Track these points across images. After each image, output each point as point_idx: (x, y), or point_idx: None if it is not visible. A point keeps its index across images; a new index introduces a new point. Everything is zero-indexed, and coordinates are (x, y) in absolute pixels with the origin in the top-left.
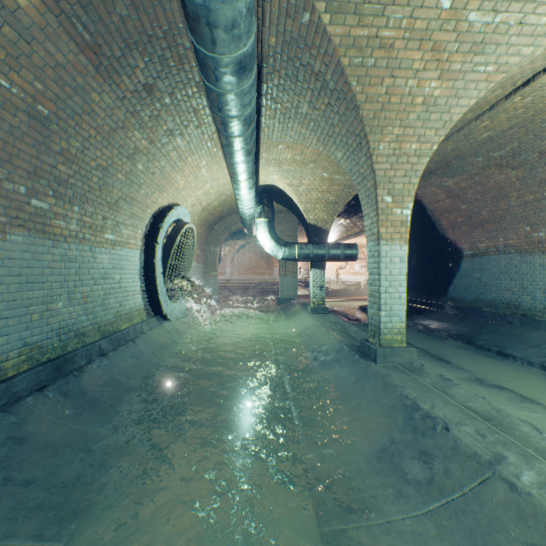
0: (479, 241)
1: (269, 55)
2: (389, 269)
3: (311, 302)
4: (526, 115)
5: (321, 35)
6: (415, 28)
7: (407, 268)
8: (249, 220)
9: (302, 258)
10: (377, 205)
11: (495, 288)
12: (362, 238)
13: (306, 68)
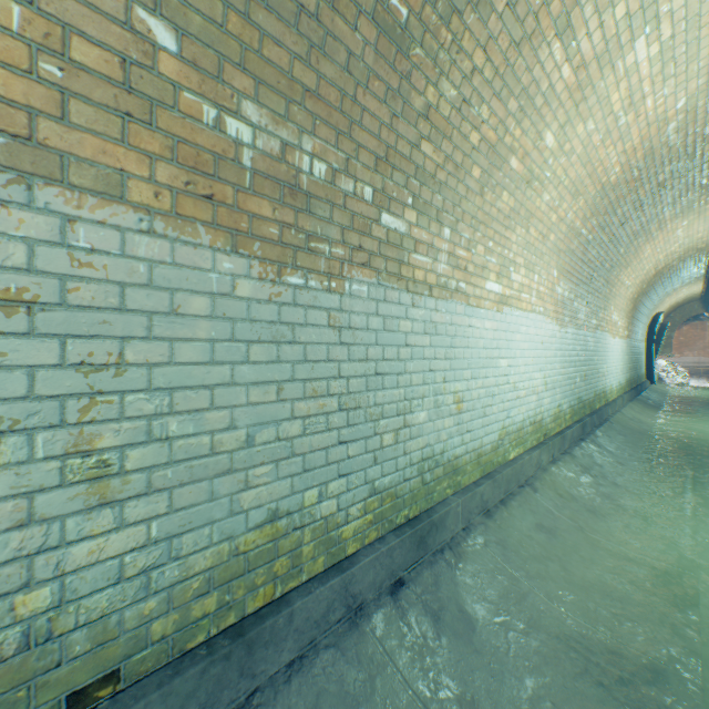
0: None
1: None
2: None
3: None
4: None
5: None
6: None
7: None
8: None
9: None
10: None
11: None
12: None
13: None
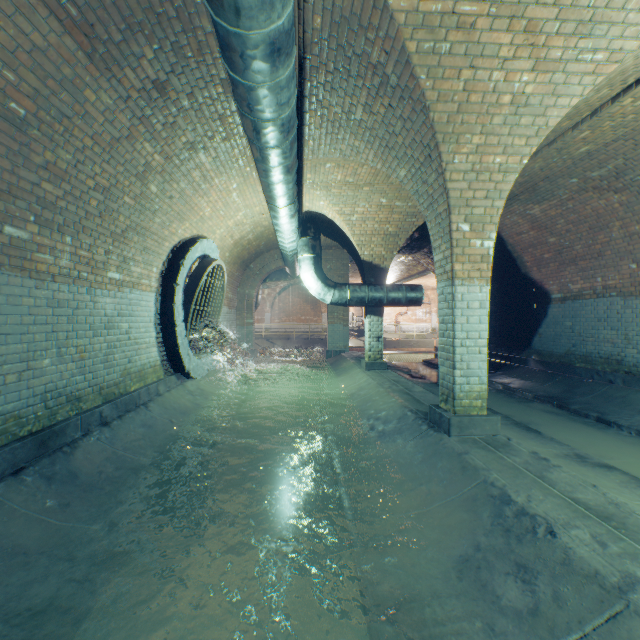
0: (572, 281)
1: (313, 41)
2: (466, 316)
3: (366, 356)
4: (637, 123)
5: (380, 11)
6: (503, 1)
7: None
8: (291, 257)
9: (355, 303)
10: (451, 234)
11: (591, 339)
12: (426, 279)
13: (361, 59)
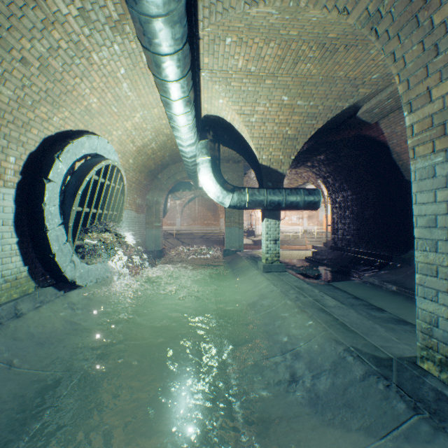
0: None
1: None
2: None
3: (264, 258)
4: None
5: None
6: None
7: (359, 218)
8: (192, 165)
9: (254, 206)
10: None
11: None
12: None
13: None
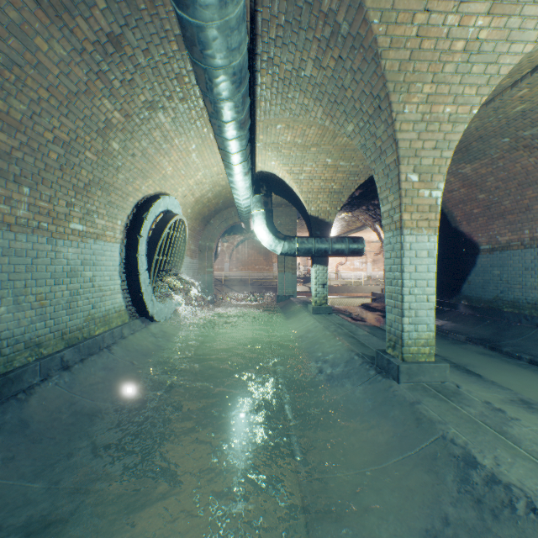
0: (500, 233)
1: None
2: (414, 265)
3: (313, 301)
4: None
5: None
6: None
7: None
8: (246, 213)
9: (303, 253)
10: (400, 185)
11: (519, 286)
12: (363, 233)
13: (312, 7)
